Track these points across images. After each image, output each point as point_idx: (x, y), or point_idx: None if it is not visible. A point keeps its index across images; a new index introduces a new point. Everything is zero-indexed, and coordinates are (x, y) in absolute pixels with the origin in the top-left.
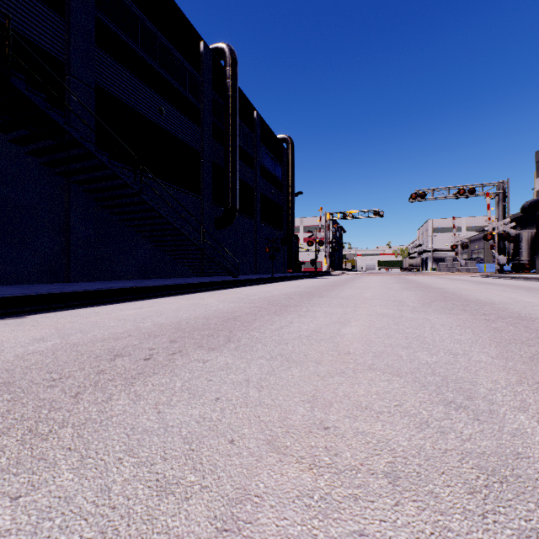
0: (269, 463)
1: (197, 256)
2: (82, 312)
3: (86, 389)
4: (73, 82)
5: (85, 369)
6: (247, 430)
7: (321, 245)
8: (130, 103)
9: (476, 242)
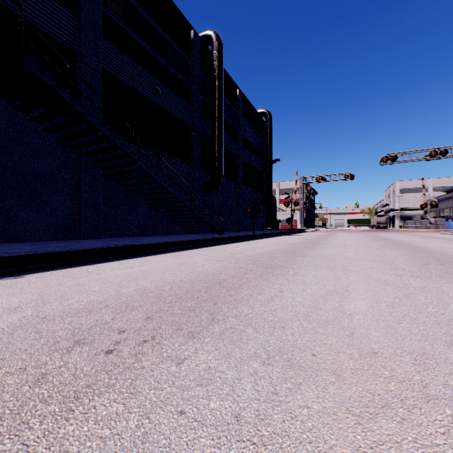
0: None
1: (188, 216)
2: (76, 272)
3: None
4: (83, 68)
5: (26, 369)
6: None
7: (296, 205)
8: (132, 85)
9: (444, 202)
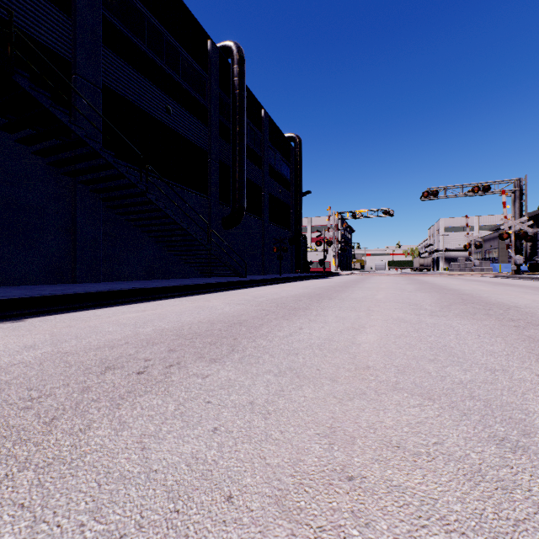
0: (278, 538)
1: (204, 256)
2: (83, 315)
3: (64, 413)
4: (80, 82)
5: (69, 385)
6: (249, 480)
7: (329, 245)
8: (137, 102)
9: (490, 242)
